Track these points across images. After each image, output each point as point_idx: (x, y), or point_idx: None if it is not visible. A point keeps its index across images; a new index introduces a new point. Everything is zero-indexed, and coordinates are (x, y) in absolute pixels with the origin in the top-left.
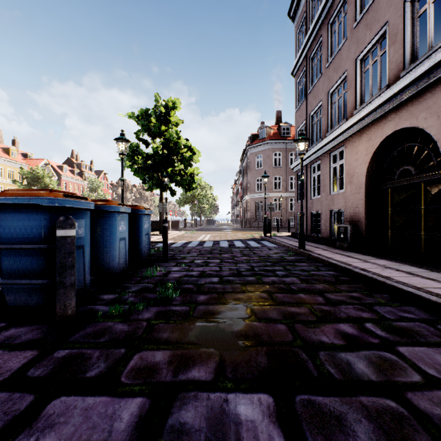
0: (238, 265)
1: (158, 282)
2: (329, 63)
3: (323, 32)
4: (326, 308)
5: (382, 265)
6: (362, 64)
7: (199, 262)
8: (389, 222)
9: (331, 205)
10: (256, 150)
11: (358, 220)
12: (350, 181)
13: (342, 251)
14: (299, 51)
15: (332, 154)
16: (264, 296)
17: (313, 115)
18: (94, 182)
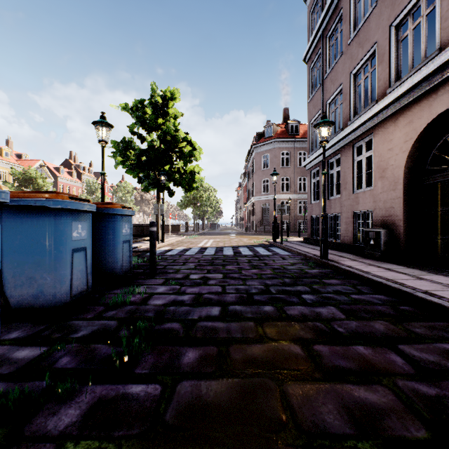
0: (247, 283)
1: (127, 316)
2: (352, 37)
3: (344, 4)
4: (425, 389)
5: (448, 285)
6: (397, 31)
7: (195, 277)
8: (439, 225)
9: (354, 206)
10: (262, 149)
11: (393, 223)
12: (381, 176)
13: (376, 262)
14: (312, 33)
15: (356, 146)
16: (297, 352)
17: (331, 103)
18: (92, 184)
